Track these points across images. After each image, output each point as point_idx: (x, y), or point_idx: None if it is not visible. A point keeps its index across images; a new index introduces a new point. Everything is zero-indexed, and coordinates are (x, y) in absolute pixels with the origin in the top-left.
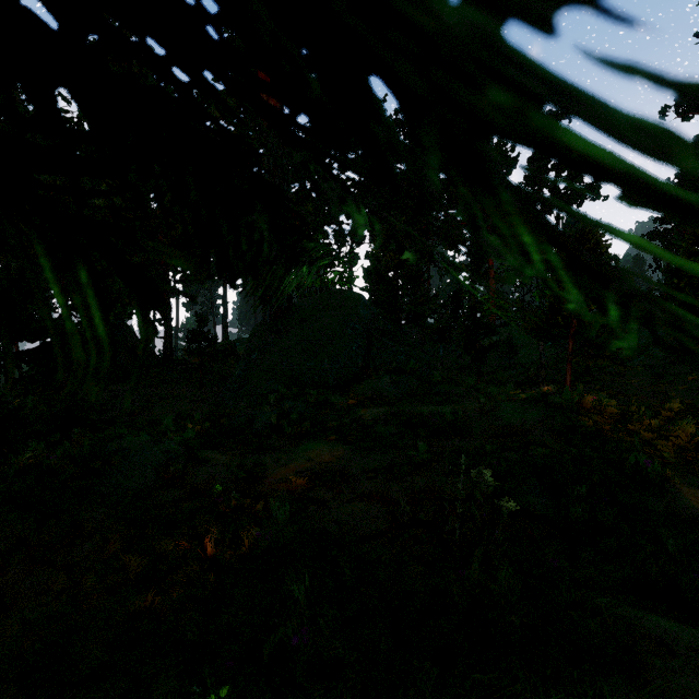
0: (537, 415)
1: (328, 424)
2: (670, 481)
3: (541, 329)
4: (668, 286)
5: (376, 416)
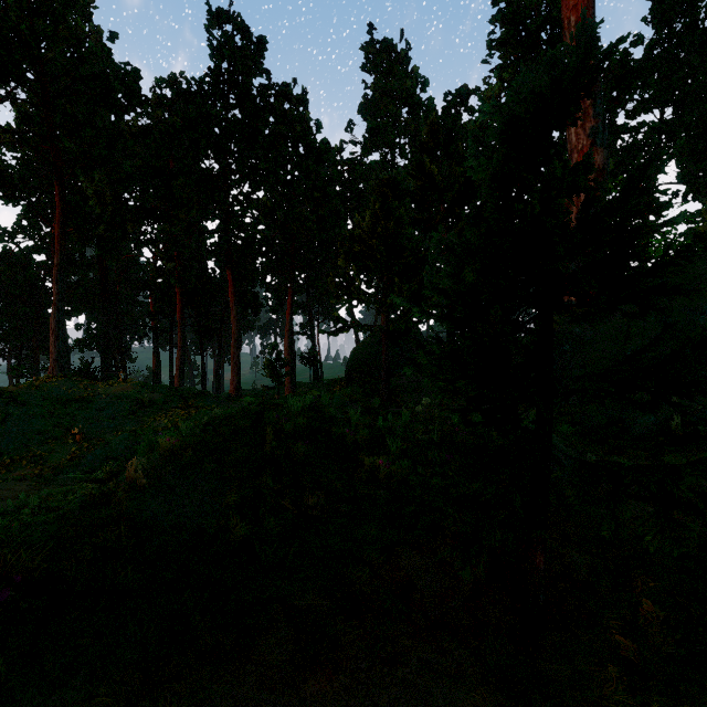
0: None
1: None
2: None
3: None
4: None
5: None
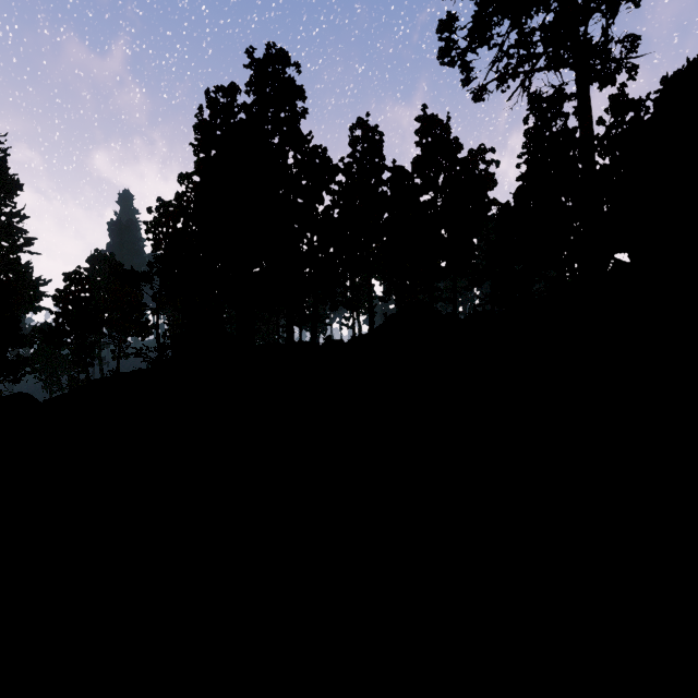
0: None
1: None
2: None
3: None
4: None
5: None
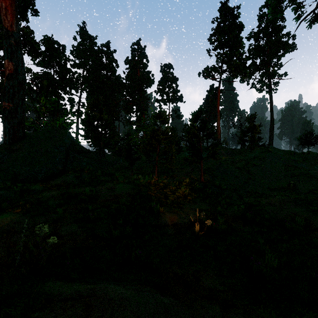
0: (129, 189)
1: (21, 202)
2: (162, 211)
3: (145, 151)
4: (187, 137)
5: (51, 196)
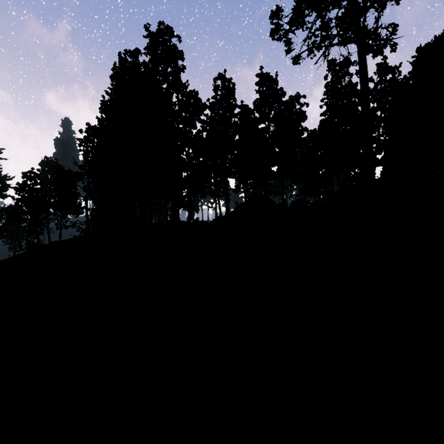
0: None
1: None
2: None
3: None
4: None
5: None
